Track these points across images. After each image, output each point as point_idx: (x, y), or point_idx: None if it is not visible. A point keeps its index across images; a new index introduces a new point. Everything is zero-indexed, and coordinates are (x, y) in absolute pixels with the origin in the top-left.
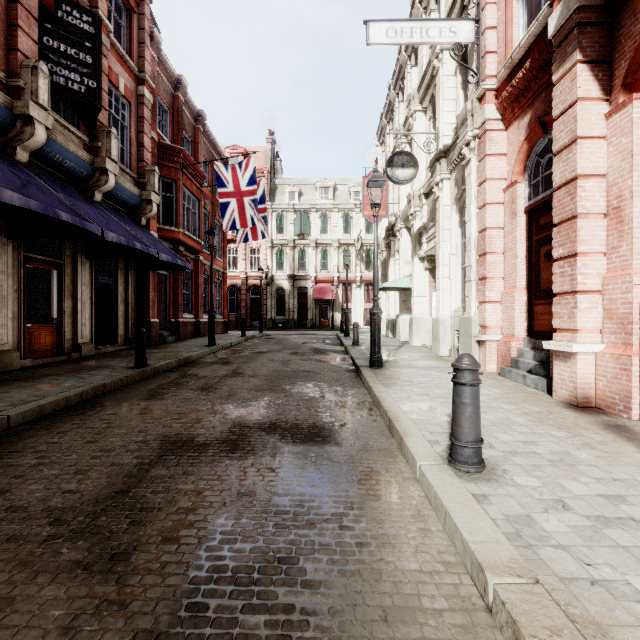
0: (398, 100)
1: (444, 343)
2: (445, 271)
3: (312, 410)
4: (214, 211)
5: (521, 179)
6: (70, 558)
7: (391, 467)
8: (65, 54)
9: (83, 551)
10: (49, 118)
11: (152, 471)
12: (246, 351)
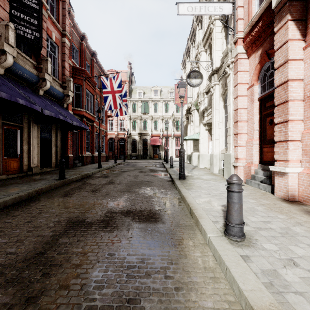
0: (192, 46)
1: (216, 167)
2: (216, 130)
3: (149, 202)
4: (101, 101)
5: (256, 83)
6: (1, 301)
7: (192, 236)
8: (23, 19)
9: (10, 295)
10: (14, 51)
11: (60, 240)
12: (116, 170)
